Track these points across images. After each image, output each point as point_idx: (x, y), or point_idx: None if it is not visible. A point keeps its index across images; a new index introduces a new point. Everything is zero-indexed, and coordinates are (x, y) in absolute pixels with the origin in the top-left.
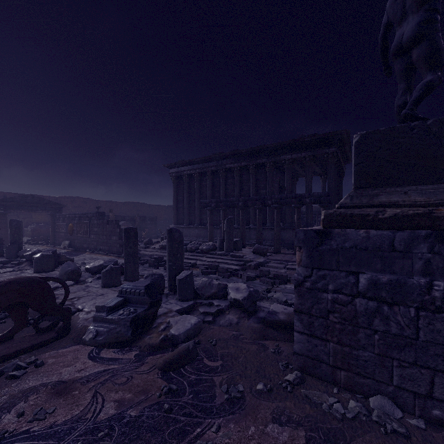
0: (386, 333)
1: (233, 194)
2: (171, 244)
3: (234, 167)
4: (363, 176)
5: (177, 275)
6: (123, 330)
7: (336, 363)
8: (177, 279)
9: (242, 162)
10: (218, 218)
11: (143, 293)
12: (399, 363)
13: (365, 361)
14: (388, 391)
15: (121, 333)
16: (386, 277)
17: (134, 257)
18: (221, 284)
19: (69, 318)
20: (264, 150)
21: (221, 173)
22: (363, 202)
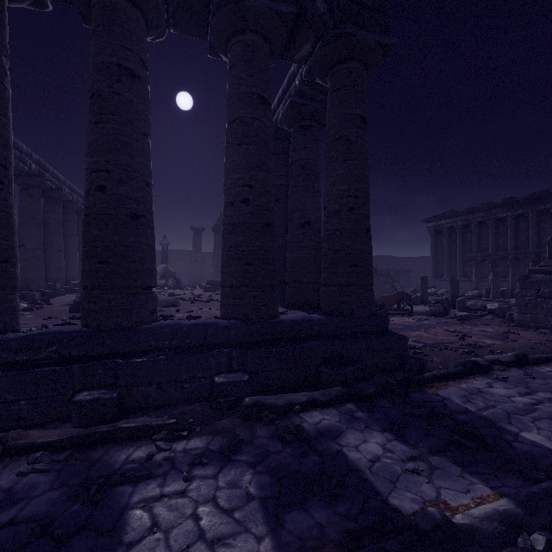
0: (547, 308)
1: (505, 245)
2: (452, 284)
3: (507, 216)
4: (551, 254)
5: (455, 300)
6: (440, 309)
7: (530, 321)
8: (457, 300)
9: (517, 210)
10: (486, 270)
11: (445, 300)
12: (551, 317)
13: (540, 318)
14: (548, 327)
15: (439, 310)
16: (547, 290)
17: (426, 292)
18: (483, 304)
19: (412, 308)
20: (549, 195)
21: (490, 224)
22: (548, 265)
